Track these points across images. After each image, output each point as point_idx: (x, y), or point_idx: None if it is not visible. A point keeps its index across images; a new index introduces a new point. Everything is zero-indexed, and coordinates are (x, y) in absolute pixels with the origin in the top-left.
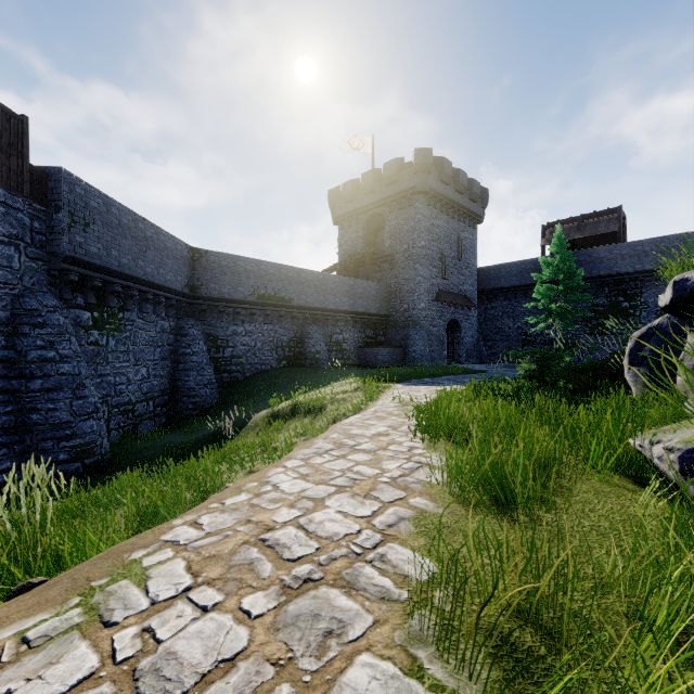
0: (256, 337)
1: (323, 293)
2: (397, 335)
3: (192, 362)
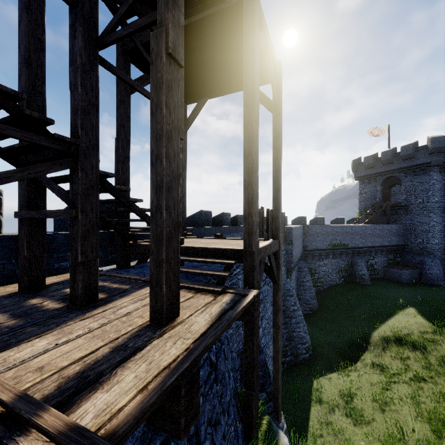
0: (328, 267)
1: (364, 237)
2: (413, 259)
3: (306, 286)
